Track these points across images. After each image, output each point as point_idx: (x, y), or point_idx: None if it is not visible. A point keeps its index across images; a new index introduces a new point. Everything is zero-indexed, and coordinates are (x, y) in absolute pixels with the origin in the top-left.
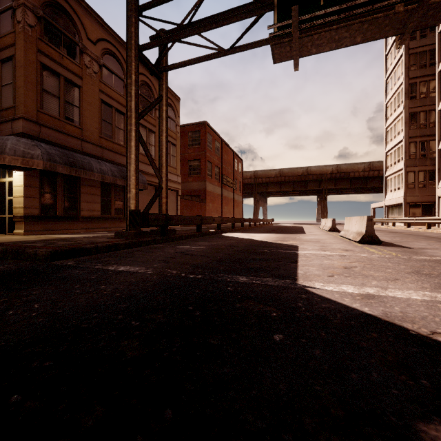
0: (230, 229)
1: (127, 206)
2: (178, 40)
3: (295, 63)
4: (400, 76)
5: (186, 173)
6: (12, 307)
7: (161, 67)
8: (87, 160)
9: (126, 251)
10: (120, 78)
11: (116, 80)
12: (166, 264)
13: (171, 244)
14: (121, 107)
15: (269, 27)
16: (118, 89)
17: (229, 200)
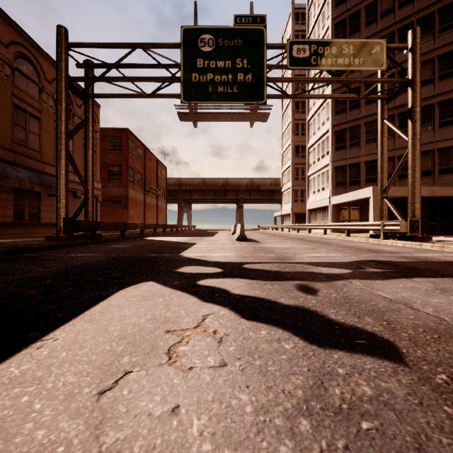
0: (152, 234)
1: (58, 214)
2: (107, 81)
3: (194, 124)
4: (290, 116)
5: (105, 178)
6: (43, 265)
7: (88, 94)
8: (2, 167)
9: (69, 249)
10: (35, 82)
11: (30, 84)
12: (107, 252)
13: (102, 245)
14: (36, 112)
15: (175, 106)
16: (32, 93)
17: (153, 206)
